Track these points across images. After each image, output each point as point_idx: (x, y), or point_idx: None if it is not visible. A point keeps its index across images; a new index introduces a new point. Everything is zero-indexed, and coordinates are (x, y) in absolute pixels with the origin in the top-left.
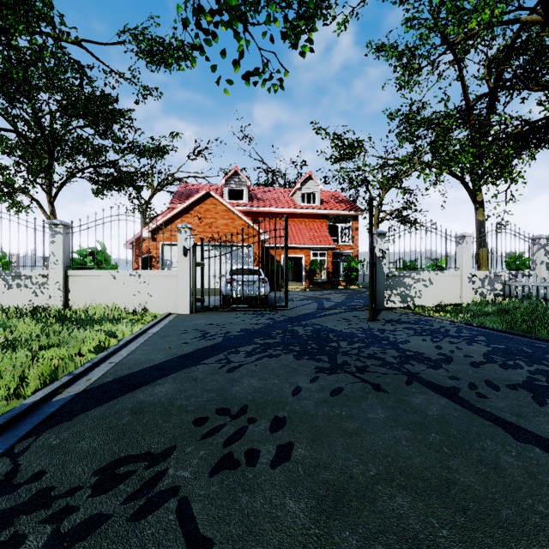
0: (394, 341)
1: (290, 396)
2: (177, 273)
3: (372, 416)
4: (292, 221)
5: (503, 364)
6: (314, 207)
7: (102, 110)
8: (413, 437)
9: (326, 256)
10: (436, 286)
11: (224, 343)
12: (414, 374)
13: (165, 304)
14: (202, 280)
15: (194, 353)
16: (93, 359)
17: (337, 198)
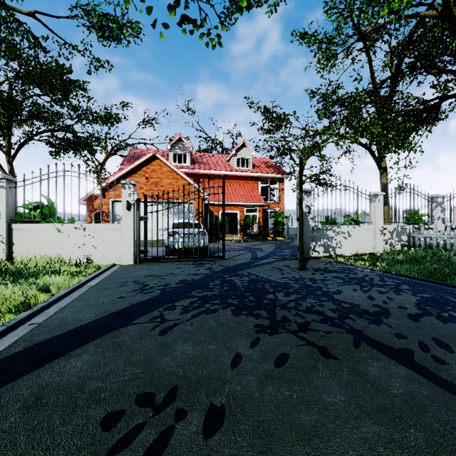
0: (327, 292)
1: (229, 369)
2: (121, 226)
3: (329, 399)
4: (229, 182)
5: (440, 317)
6: (247, 170)
7: (56, 78)
8: (390, 438)
9: (257, 212)
10: (353, 238)
11: (161, 297)
12: (359, 332)
13: (109, 256)
14: (146, 233)
15: (127, 310)
16: (9, 321)
17: (266, 163)
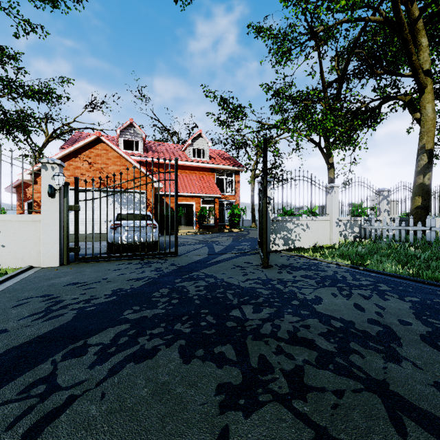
0: (305, 300)
1: None
2: (41, 217)
3: None
4: (185, 173)
5: None
6: (203, 161)
7: None
8: None
9: (214, 203)
10: (311, 230)
11: (71, 325)
12: (383, 386)
13: (24, 256)
14: (77, 226)
15: None
16: None
17: (223, 155)
